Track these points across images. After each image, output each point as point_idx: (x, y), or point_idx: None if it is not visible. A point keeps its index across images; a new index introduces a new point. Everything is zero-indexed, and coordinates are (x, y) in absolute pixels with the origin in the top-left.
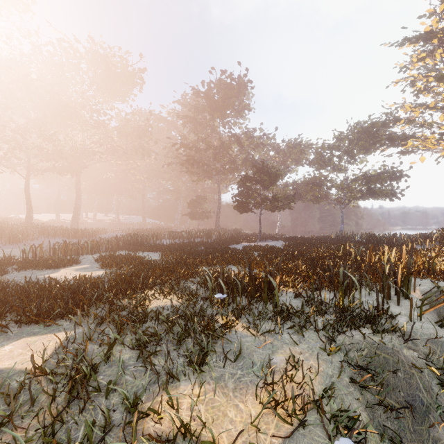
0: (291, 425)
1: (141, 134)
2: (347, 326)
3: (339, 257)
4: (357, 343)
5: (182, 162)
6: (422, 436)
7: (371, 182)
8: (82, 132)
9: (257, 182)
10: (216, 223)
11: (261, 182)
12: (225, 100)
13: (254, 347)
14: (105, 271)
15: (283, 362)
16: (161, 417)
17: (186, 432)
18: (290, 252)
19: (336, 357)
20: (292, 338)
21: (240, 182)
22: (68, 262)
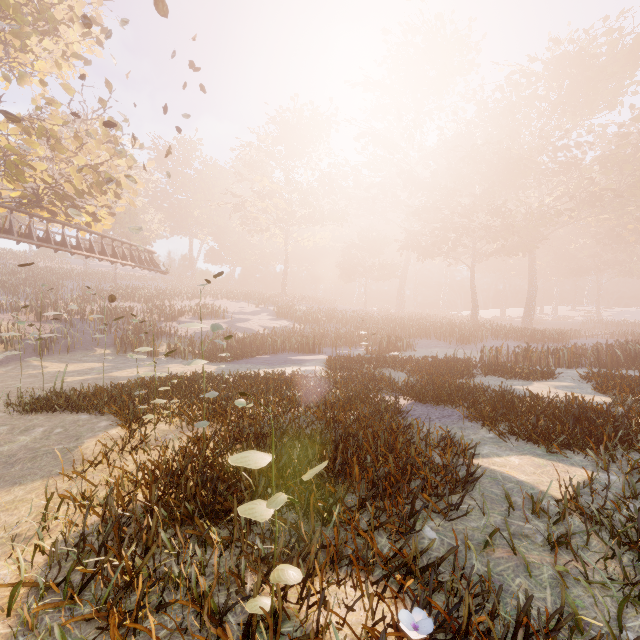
0: None
1: None
2: None
3: None
4: None
5: None
6: None
7: None
8: (538, 189)
9: None
10: None
11: None
12: None
13: None
14: (608, 398)
15: None
16: None
17: None
18: None
19: None
20: None
21: None
22: (540, 374)
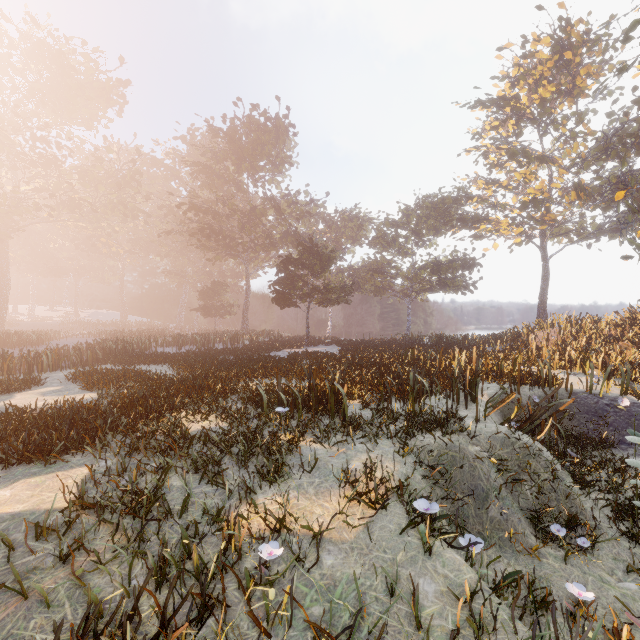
0: (375, 510)
1: (121, 182)
2: (419, 430)
3: (407, 363)
4: (428, 444)
5: (193, 232)
6: (482, 518)
7: (442, 271)
8: (12, 170)
9: (304, 266)
10: (242, 321)
11: (309, 266)
12: (256, 147)
13: (328, 458)
14: (95, 393)
15: (360, 467)
16: (249, 522)
17: (281, 527)
18: (350, 359)
19: (409, 459)
20: (366, 446)
21: (280, 266)
22: (23, 384)
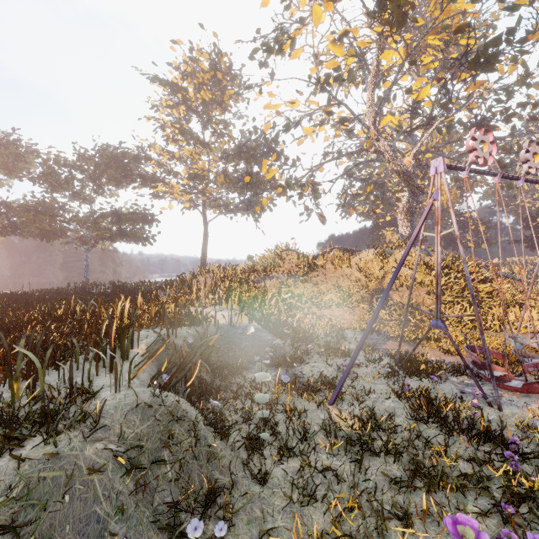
0: None
1: None
2: None
3: (57, 319)
4: (1, 480)
5: None
6: None
7: (123, 222)
8: None
9: None
10: None
11: None
12: None
13: None
14: None
15: None
16: None
17: None
18: None
19: None
20: None
21: None
22: None
